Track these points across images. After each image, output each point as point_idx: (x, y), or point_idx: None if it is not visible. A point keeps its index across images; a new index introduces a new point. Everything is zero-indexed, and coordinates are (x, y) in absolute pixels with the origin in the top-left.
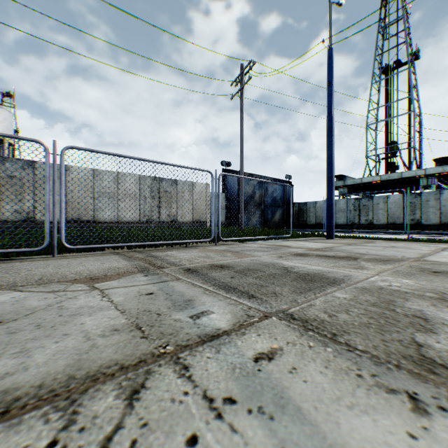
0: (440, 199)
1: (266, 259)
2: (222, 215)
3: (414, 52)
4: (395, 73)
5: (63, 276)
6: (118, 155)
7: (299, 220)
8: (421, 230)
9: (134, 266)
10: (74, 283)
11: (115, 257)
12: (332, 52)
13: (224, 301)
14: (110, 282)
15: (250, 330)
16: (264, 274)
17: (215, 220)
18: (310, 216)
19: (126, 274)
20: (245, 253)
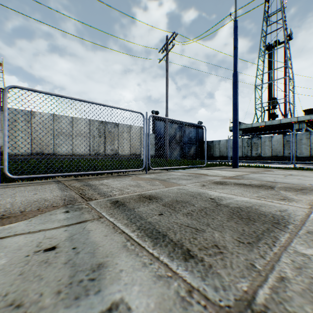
0: (310, 138)
1: (191, 188)
2: (152, 150)
3: (289, 34)
4: (276, 49)
5: None
6: (60, 95)
7: (207, 153)
8: (296, 161)
9: (64, 197)
10: None
11: (54, 186)
12: (237, 23)
13: (149, 267)
14: (18, 223)
15: None
16: (194, 208)
17: (146, 153)
18: (215, 151)
19: (47, 209)
20: (171, 181)
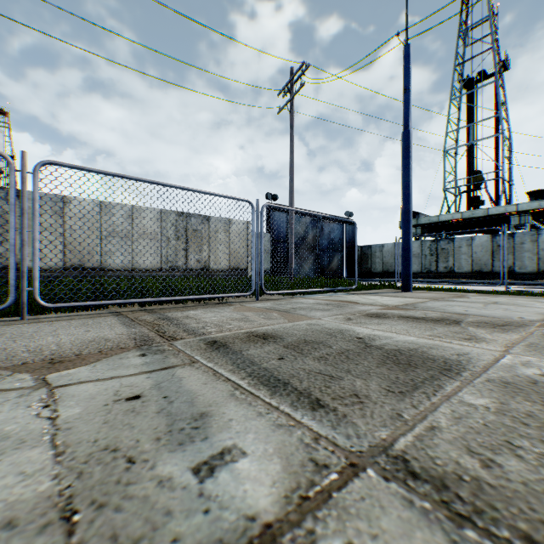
0: (538, 242)
1: (329, 323)
2: (267, 261)
3: (503, 61)
4: (480, 87)
5: (9, 356)
6: (120, 175)
7: (362, 267)
8: (514, 280)
9: (133, 336)
10: (17, 371)
11: (112, 320)
12: (409, 48)
13: (266, 417)
14: (79, 369)
15: (325, 523)
16: (331, 350)
17: (257, 267)
18: (376, 262)
19: (113, 351)
20: (298, 312)
